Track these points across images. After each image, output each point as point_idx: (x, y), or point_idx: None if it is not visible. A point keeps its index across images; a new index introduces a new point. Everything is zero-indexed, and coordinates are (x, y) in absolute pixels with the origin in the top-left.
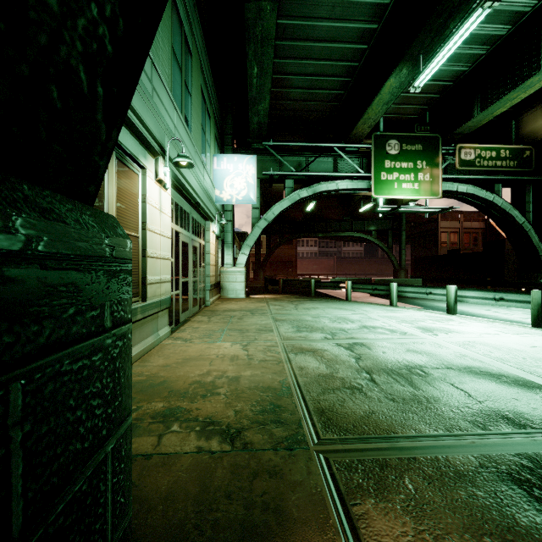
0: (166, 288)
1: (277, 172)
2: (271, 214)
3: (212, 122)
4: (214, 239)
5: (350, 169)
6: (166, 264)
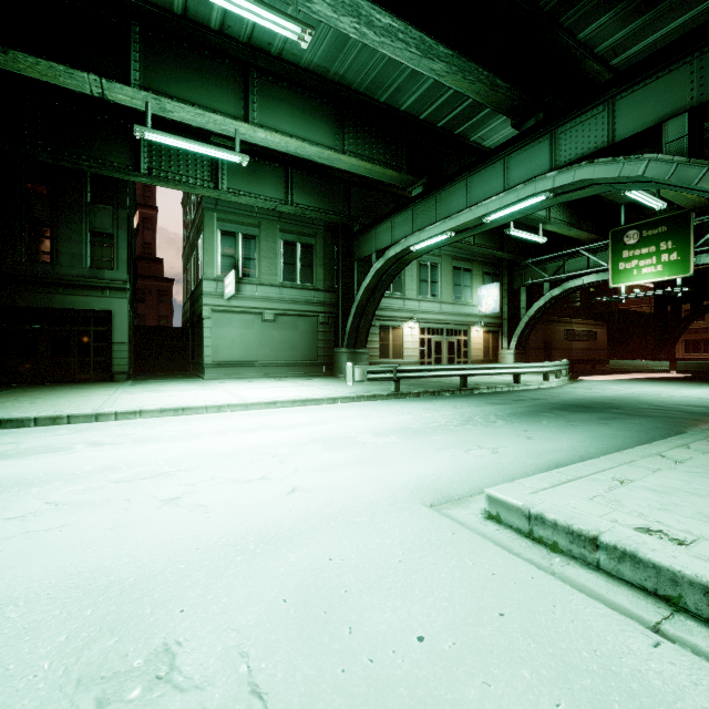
0: (415, 358)
1: (534, 280)
2: (532, 311)
3: (475, 270)
4: (482, 334)
5: (604, 262)
6: (415, 350)
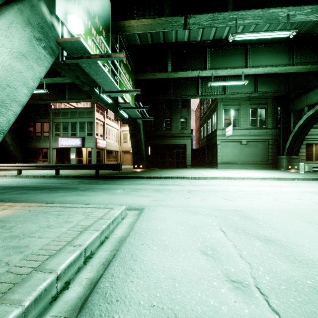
0: None
1: None
2: None
3: None
4: None
5: None
6: None
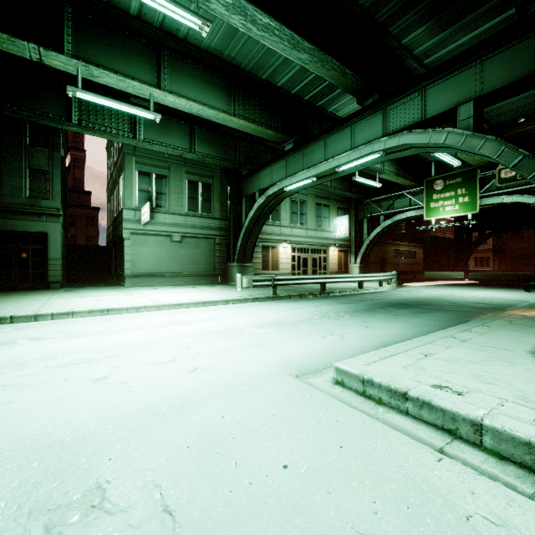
0: (288, 270)
1: (373, 214)
2: (371, 236)
3: (332, 205)
4: (336, 252)
5: (420, 202)
6: (288, 264)
